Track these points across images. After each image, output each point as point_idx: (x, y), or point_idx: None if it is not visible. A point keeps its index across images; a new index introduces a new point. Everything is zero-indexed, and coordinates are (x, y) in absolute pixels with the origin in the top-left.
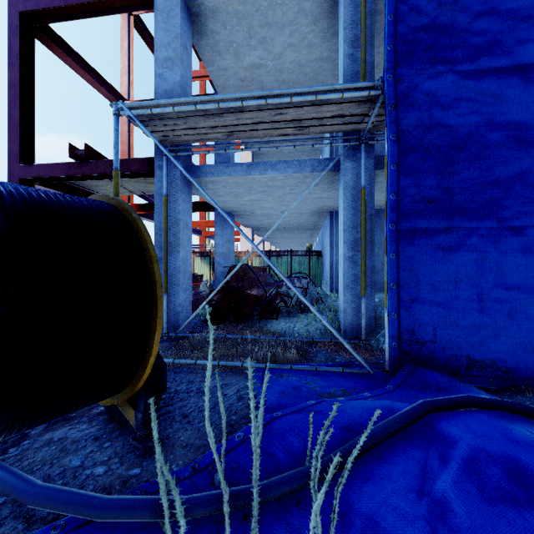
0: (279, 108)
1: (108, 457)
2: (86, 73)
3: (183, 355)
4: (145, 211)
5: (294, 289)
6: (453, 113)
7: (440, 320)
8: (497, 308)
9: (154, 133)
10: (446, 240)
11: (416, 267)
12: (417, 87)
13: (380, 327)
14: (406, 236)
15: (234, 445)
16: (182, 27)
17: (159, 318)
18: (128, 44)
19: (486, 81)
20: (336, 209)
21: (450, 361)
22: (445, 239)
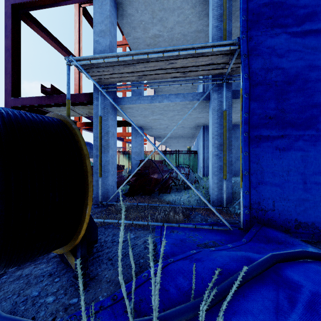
0: (171, 59)
1: (57, 289)
2: (53, 42)
3: (110, 216)
4: (89, 126)
5: (181, 175)
6: (286, 59)
7: (277, 196)
8: (316, 188)
9: (93, 77)
10: (281, 143)
11: (261, 161)
12: (262, 43)
13: (236, 199)
14: (255, 141)
15: (141, 282)
16: (110, 11)
17: (90, 196)
18: (79, 25)
19: (308, 38)
20: (206, 125)
21: (284, 223)
22: (281, 143)
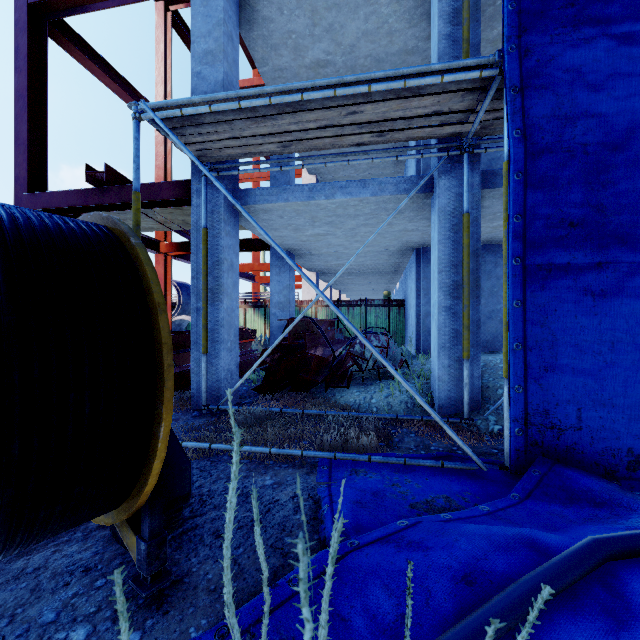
0: (353, 105)
1: (97, 607)
2: (112, 80)
3: (224, 436)
4: (185, 251)
5: (374, 350)
6: (607, 95)
7: (587, 397)
8: None
9: (189, 146)
10: (597, 281)
11: (551, 320)
12: (553, 60)
13: (489, 401)
14: (536, 276)
15: (285, 595)
16: (226, 10)
17: (167, 400)
18: (165, 47)
19: None
20: (424, 246)
21: (602, 457)
22: (596, 280)
